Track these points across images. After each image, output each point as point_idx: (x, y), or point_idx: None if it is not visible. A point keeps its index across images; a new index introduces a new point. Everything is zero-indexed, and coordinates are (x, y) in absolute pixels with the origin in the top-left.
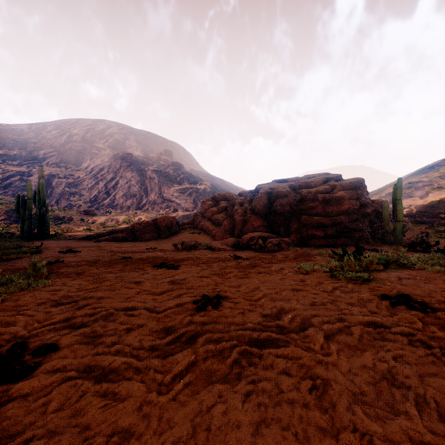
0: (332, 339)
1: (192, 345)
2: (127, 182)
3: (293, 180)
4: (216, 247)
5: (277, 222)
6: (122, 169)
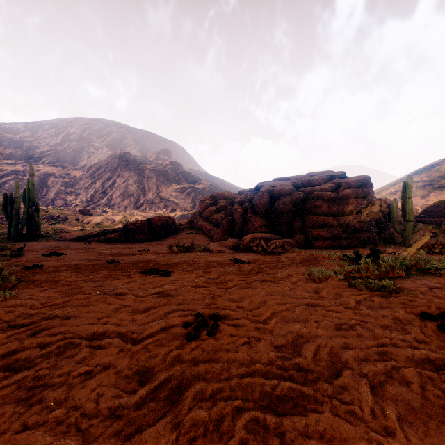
0: (383, 394)
1: (174, 408)
2: (124, 181)
3: (295, 178)
4: (214, 249)
5: (279, 221)
6: (119, 168)
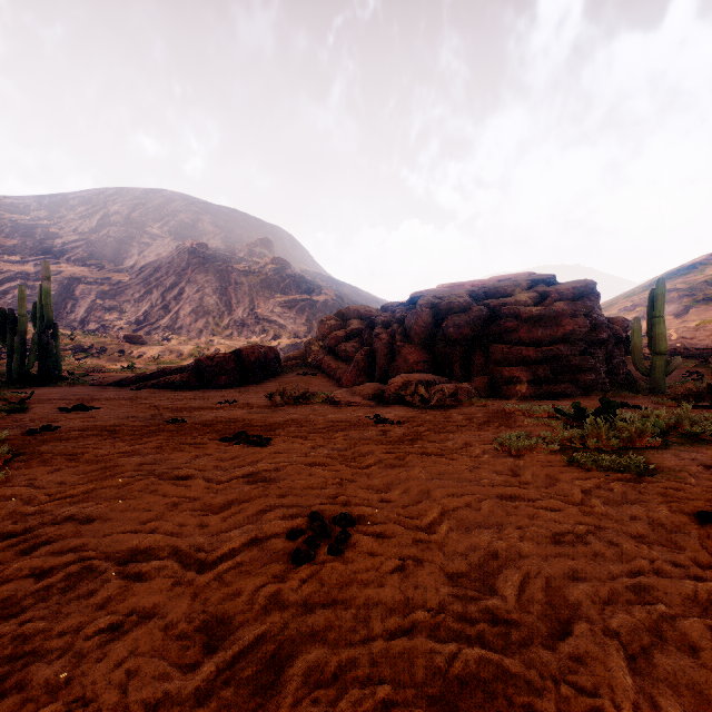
0: (651, 672)
1: (266, 702)
2: (198, 290)
3: (473, 284)
4: (343, 400)
5: (448, 355)
6: (189, 269)
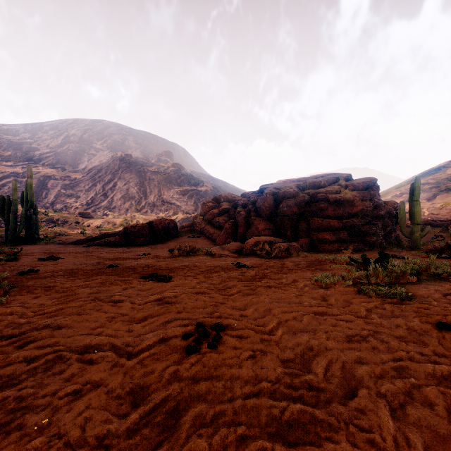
0: (405, 419)
1: (170, 436)
2: (126, 184)
3: (299, 180)
4: (217, 253)
5: (283, 225)
6: (120, 170)
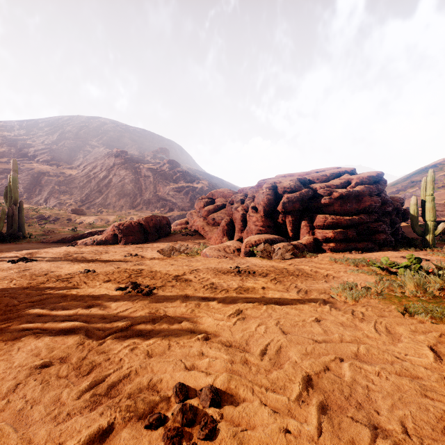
0: None
1: None
2: (121, 180)
3: (300, 174)
4: (212, 254)
5: (285, 222)
6: (115, 167)
